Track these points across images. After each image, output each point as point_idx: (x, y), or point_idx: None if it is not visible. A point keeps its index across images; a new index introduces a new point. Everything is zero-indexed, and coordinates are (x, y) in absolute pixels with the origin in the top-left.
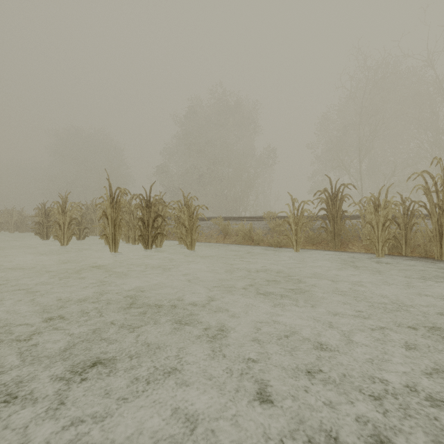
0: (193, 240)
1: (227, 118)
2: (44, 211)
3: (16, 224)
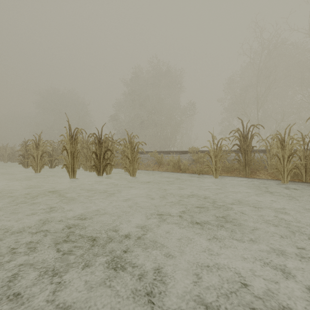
0: (135, 169)
1: (161, 80)
2: (25, 147)
3: (9, 156)
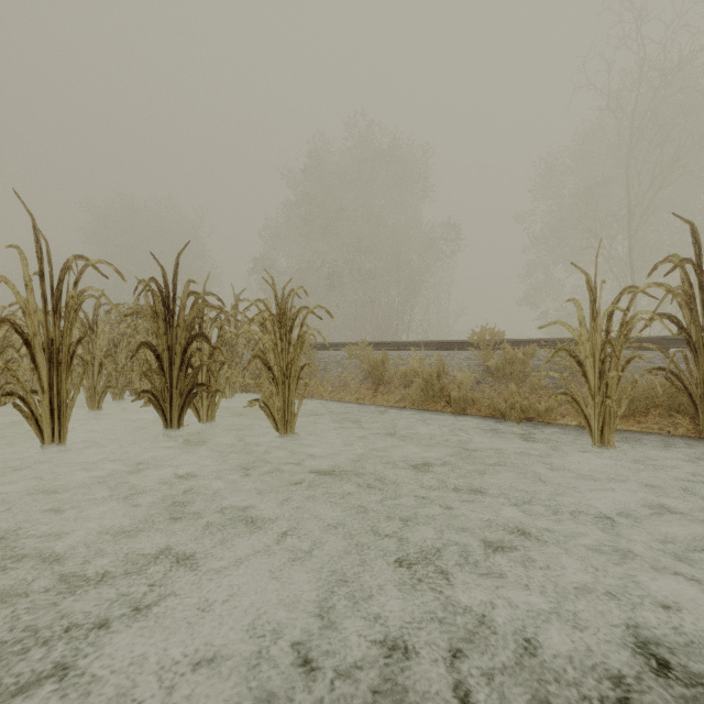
0: (292, 405)
1: (376, 168)
2: None
3: None
